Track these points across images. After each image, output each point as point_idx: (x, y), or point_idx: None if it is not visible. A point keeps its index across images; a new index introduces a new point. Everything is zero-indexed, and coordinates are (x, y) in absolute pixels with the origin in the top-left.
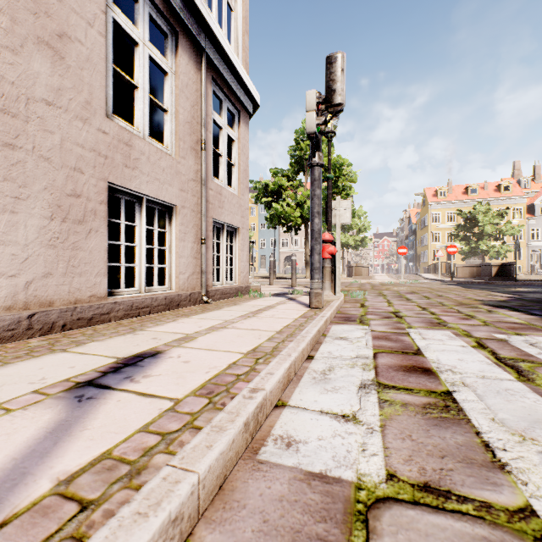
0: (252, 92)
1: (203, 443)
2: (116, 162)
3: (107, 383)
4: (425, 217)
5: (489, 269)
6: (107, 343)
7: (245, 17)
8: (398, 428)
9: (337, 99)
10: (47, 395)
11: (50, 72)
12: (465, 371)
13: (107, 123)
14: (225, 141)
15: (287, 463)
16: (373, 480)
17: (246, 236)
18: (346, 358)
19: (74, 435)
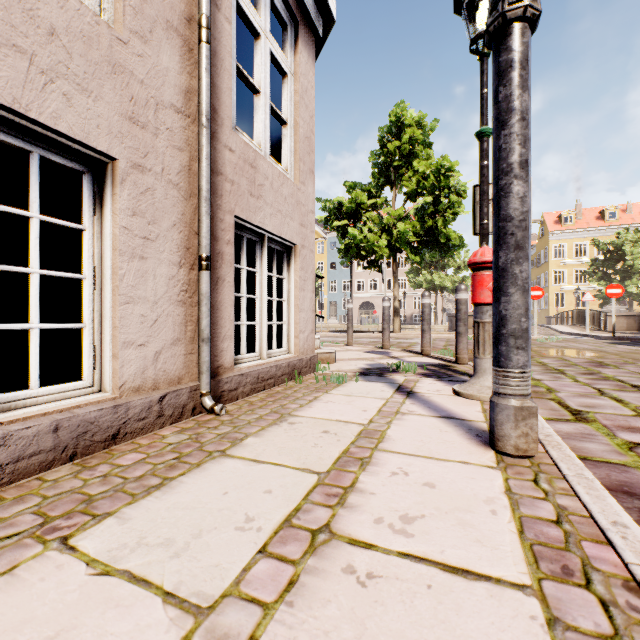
0: None
1: None
2: None
3: None
4: (544, 250)
5: None
6: None
7: None
8: None
9: None
10: None
11: None
12: None
13: None
14: (266, 66)
15: None
16: None
17: (310, 263)
18: None
19: None
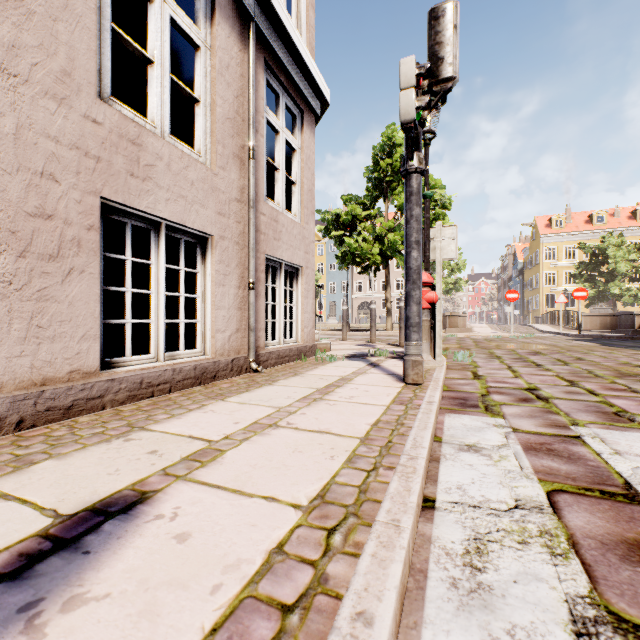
0: (320, 85)
1: None
2: (115, 167)
3: None
4: (536, 253)
5: (631, 320)
6: (67, 464)
7: None
8: None
9: (446, 71)
10: None
11: None
12: None
13: (99, 107)
14: (283, 150)
15: None
16: None
17: (312, 279)
18: (500, 509)
19: None
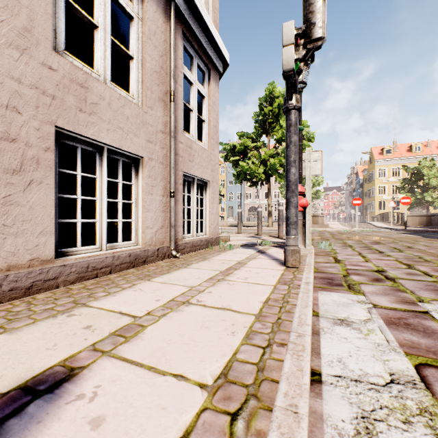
0: (222, 50)
1: None
2: (67, 104)
3: None
4: (372, 172)
5: None
6: (16, 338)
7: None
8: None
9: (317, 33)
10: None
11: None
12: None
13: (54, 58)
14: (196, 97)
15: None
16: None
17: (216, 189)
18: (378, 384)
19: None
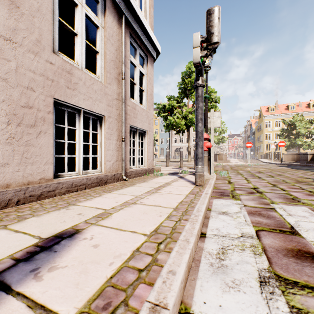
0: (155, 44)
1: None
2: (60, 84)
3: (10, 279)
4: (261, 124)
5: (306, 156)
6: (42, 219)
7: None
8: None
9: (215, 39)
10: None
11: (7, 16)
12: None
13: (53, 56)
14: (138, 75)
15: None
16: None
17: (152, 136)
18: (234, 237)
19: None
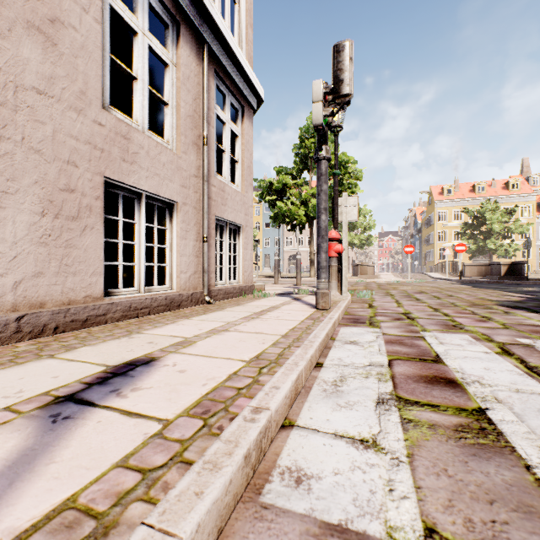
0: (256, 87)
1: (192, 488)
2: (113, 155)
3: (89, 397)
4: (431, 215)
5: (499, 268)
6: (99, 348)
7: (248, 10)
8: (429, 459)
9: (345, 89)
10: (18, 413)
11: (41, 59)
12: (495, 383)
13: (103, 114)
14: (228, 137)
15: (297, 509)
16: (408, 538)
17: (250, 234)
18: (359, 366)
19: (37, 471)
